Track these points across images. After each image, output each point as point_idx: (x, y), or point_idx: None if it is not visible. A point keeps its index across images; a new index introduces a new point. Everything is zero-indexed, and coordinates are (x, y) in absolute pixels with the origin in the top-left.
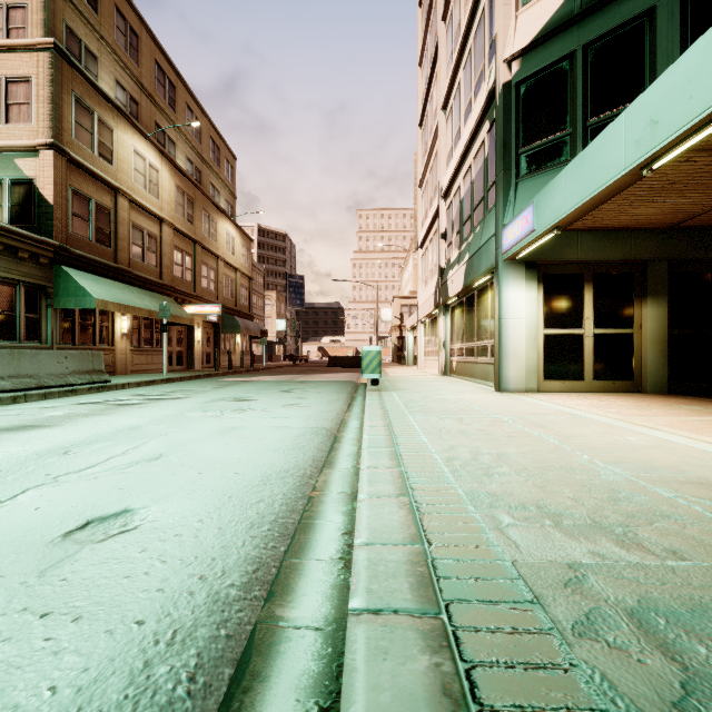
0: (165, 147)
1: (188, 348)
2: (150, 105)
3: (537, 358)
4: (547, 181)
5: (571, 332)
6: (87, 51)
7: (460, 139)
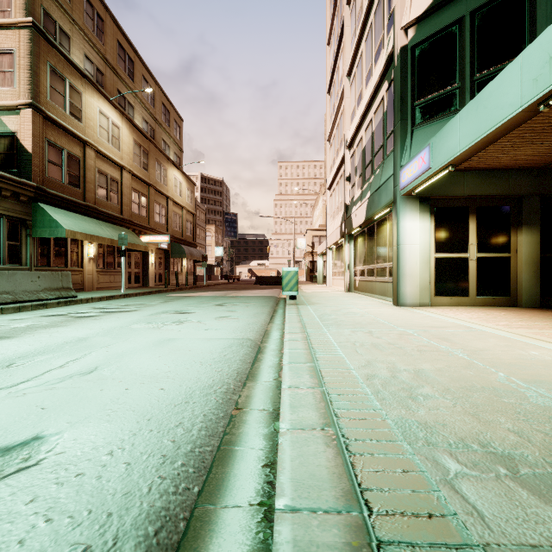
0: (125, 109)
1: (144, 270)
2: (113, 75)
3: (429, 278)
4: (439, 128)
5: (457, 255)
6: (61, 31)
7: (362, 99)
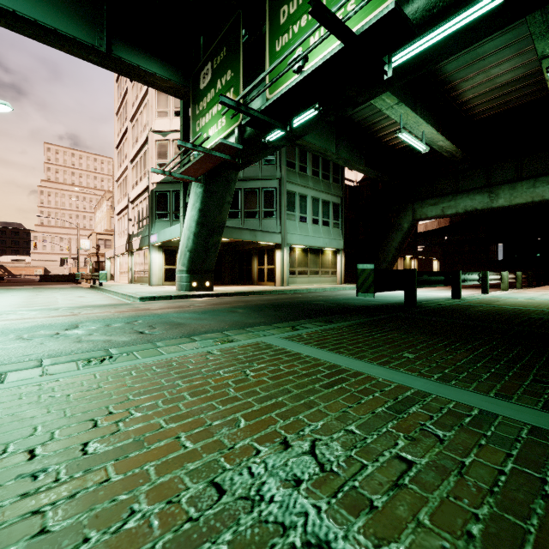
0: None
1: None
2: None
3: (163, 275)
4: (164, 224)
5: (173, 267)
6: None
7: (138, 185)
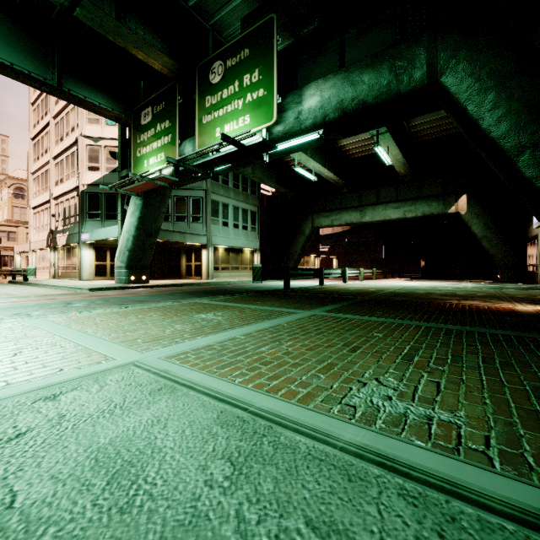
0: None
1: None
2: None
3: (93, 271)
4: (95, 223)
5: (103, 263)
6: None
7: (64, 183)
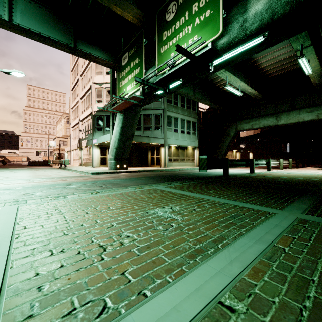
0: None
1: None
2: None
3: (99, 161)
4: (100, 133)
5: (104, 157)
6: None
7: (85, 111)
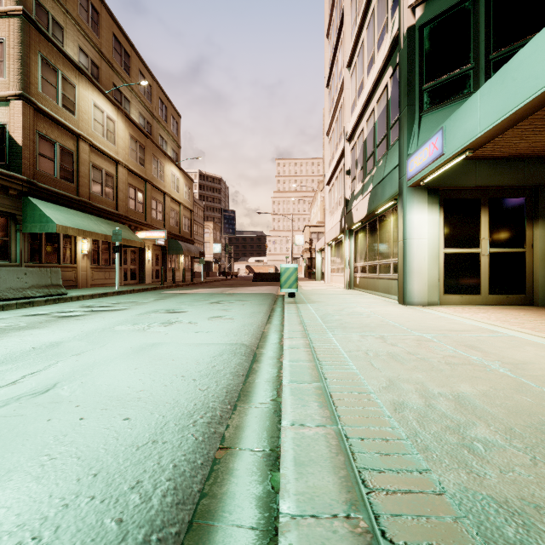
0: (121, 104)
1: (140, 266)
2: (109, 69)
3: (438, 275)
4: (450, 113)
5: (468, 251)
6: (54, 22)
7: (363, 89)
